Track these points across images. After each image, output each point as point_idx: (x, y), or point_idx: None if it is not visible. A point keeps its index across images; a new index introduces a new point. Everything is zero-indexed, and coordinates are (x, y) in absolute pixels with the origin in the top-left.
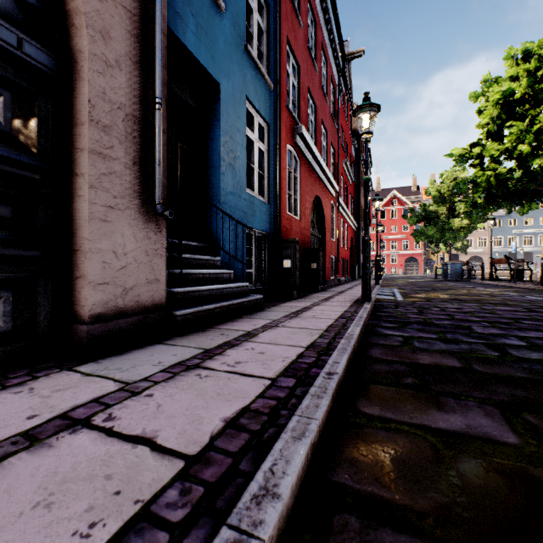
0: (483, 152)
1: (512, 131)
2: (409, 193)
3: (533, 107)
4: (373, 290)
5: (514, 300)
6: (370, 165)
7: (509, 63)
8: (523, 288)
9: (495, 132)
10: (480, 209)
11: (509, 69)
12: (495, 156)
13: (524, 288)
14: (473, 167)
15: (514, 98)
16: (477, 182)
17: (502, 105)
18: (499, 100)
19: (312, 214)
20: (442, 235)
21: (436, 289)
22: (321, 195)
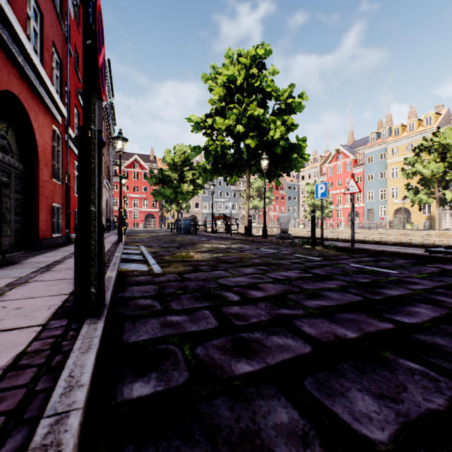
0: (214, 124)
1: (234, 111)
2: (148, 161)
3: (247, 96)
4: (115, 255)
5: (266, 256)
6: (114, 122)
7: (228, 61)
8: (240, 239)
9: (220, 112)
10: (208, 174)
11: (228, 67)
12: (223, 129)
13: (241, 239)
14: (206, 136)
15: (236, 85)
16: (208, 150)
17: (228, 88)
18: (225, 83)
19: (6, 126)
20: (176, 196)
21: (184, 245)
22: (25, 100)
